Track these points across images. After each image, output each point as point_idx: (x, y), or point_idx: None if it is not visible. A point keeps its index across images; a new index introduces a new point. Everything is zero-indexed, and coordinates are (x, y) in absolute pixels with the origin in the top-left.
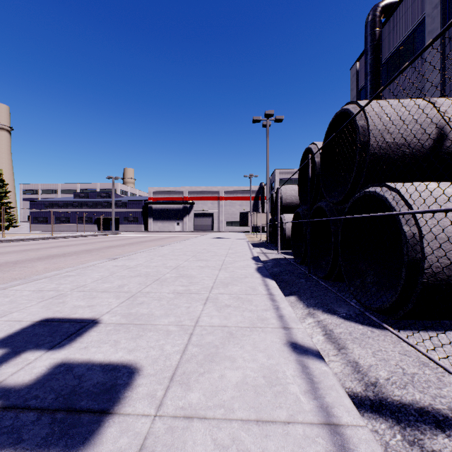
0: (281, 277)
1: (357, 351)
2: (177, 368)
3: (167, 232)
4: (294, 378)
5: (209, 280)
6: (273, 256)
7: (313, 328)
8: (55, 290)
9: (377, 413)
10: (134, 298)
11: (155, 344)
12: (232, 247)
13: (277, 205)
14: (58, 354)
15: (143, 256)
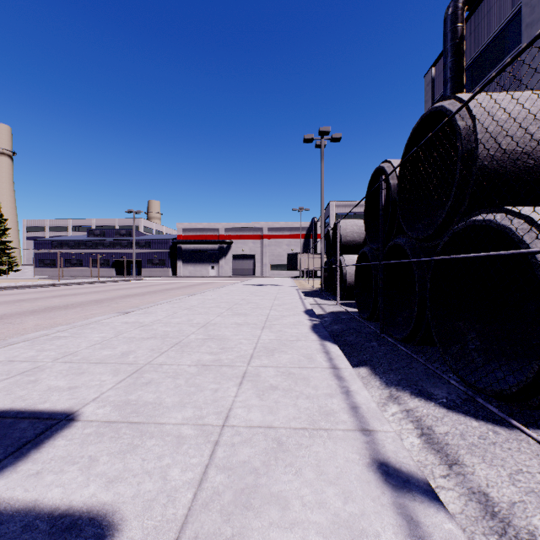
0: (344, 338)
1: (480, 471)
2: (185, 525)
3: (199, 278)
4: None
5: (248, 345)
6: (331, 309)
7: (400, 421)
8: (31, 361)
9: None
10: (139, 374)
11: (154, 465)
12: (278, 297)
13: (334, 244)
14: None
15: (164, 309)
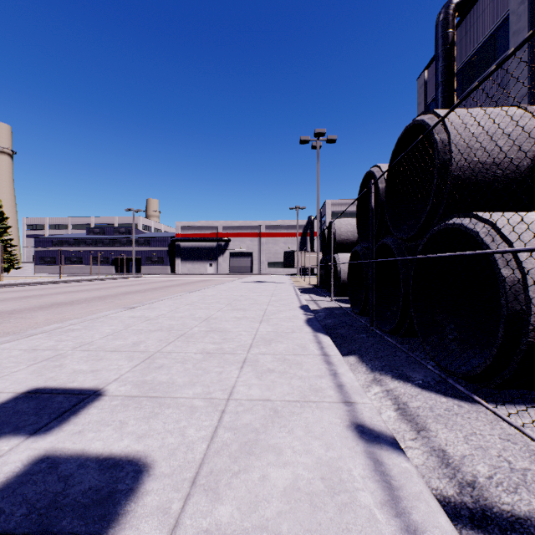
0: (336, 331)
1: (442, 434)
2: (202, 464)
3: (197, 275)
4: (364, 481)
5: (247, 336)
6: (326, 305)
7: (381, 399)
8: (52, 349)
9: (481, 530)
10: (151, 360)
11: (173, 426)
12: (275, 293)
13: (329, 243)
14: (42, 443)
15: (166, 305)
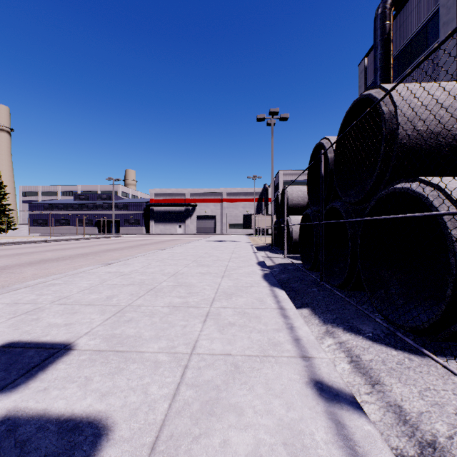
0: (290, 285)
1: (397, 389)
2: (163, 426)
3: (168, 235)
4: (327, 448)
5: (210, 290)
6: (279, 261)
7: (334, 351)
8: (32, 303)
9: None
10: (122, 313)
11: (137, 383)
12: (235, 251)
13: (282, 207)
14: (6, 401)
15: (140, 261)
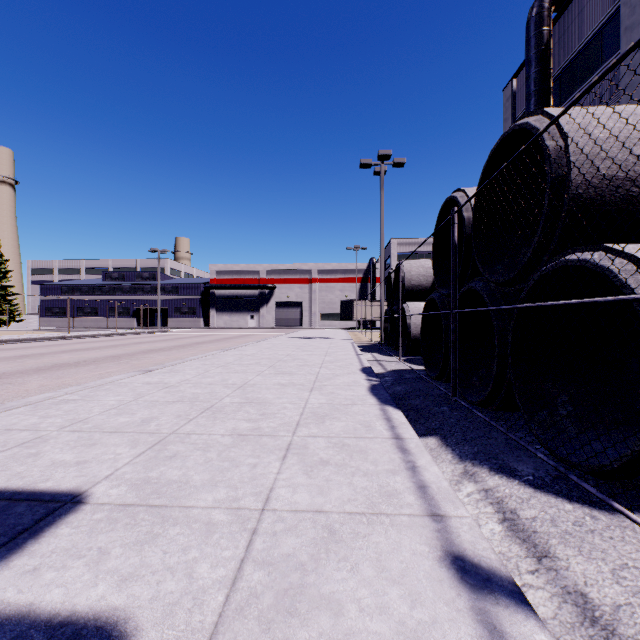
0: (409, 401)
1: (577, 565)
2: (214, 635)
3: (236, 329)
4: None
5: (293, 410)
6: (393, 366)
7: (477, 504)
8: (32, 429)
9: None
10: (162, 445)
11: (177, 559)
12: (329, 352)
13: (396, 290)
14: None
15: (193, 367)
